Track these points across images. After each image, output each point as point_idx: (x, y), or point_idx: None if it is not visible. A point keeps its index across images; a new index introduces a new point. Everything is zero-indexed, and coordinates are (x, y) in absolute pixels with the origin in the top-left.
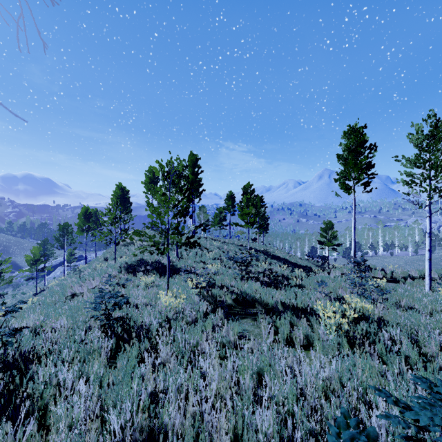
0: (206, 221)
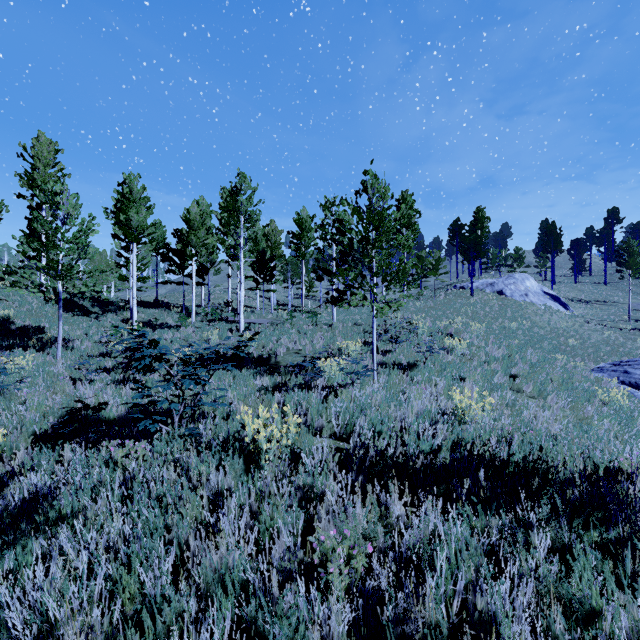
0: None
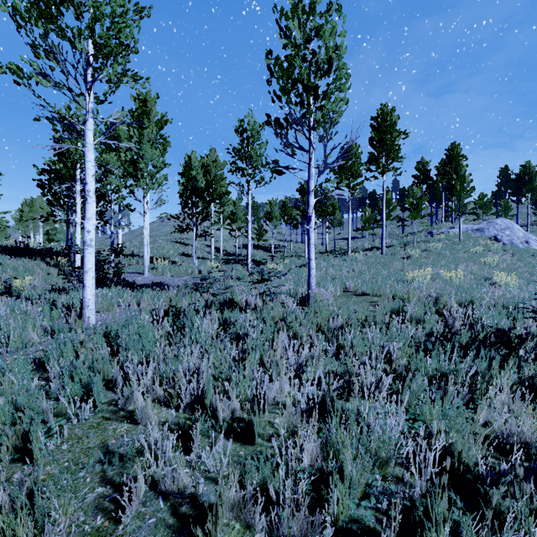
0: None
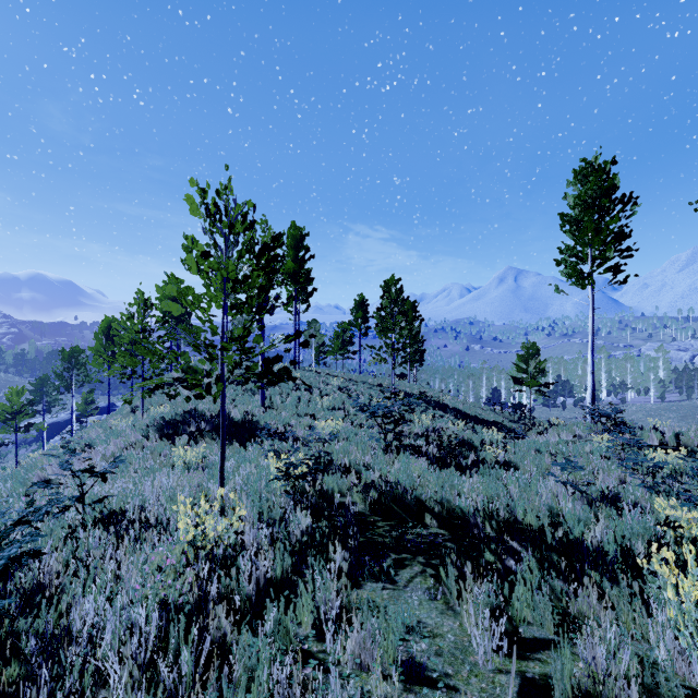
0: (319, 346)
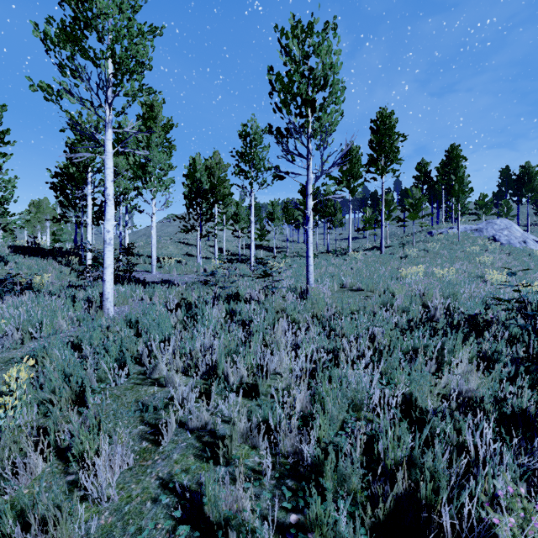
0: None
